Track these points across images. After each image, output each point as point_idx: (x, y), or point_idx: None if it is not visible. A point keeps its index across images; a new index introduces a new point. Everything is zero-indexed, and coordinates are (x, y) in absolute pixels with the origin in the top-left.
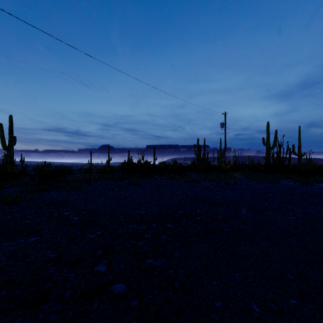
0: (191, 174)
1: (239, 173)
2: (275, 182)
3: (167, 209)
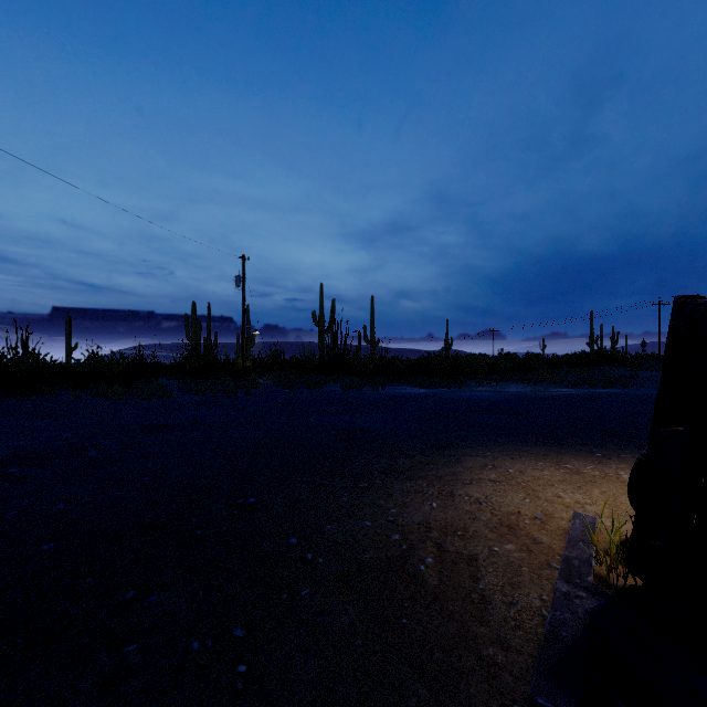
0: (167, 382)
1: (271, 376)
2: (317, 389)
3: (36, 450)
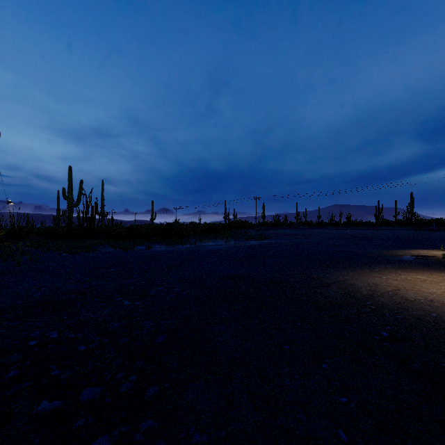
0: None
1: (27, 243)
2: (92, 252)
3: None
